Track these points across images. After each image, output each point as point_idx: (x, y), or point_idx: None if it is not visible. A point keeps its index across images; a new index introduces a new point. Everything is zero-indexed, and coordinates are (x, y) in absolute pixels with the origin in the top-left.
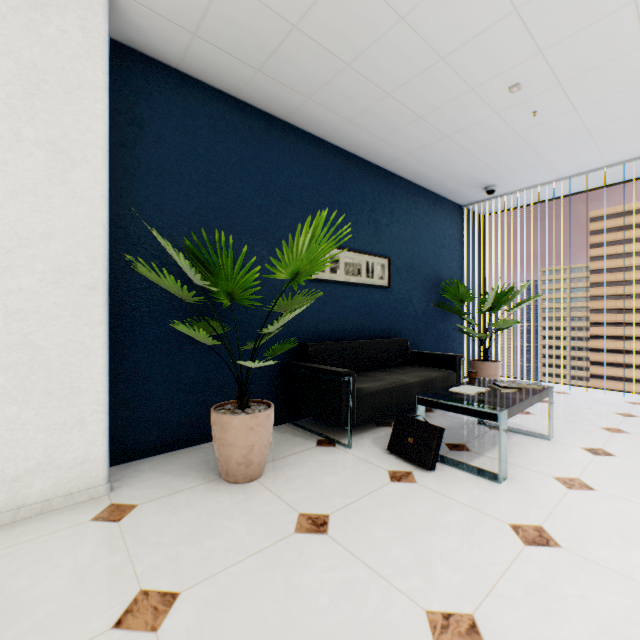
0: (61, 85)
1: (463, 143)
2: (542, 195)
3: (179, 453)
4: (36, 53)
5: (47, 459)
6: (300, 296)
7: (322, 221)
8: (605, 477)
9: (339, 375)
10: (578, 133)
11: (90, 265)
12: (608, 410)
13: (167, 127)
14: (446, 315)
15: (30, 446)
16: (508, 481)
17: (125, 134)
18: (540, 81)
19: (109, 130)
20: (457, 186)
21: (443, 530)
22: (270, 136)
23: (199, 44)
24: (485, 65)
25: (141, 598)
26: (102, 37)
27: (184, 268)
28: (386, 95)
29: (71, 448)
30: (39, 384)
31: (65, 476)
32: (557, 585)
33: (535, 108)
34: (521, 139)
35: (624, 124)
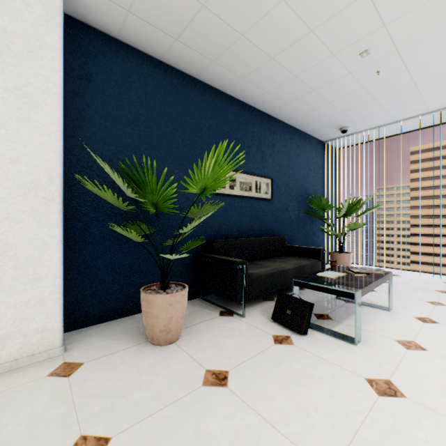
0: (26, 46)
1: (325, 95)
2: (381, 134)
3: (118, 321)
4: (6, 21)
5: (15, 329)
6: (207, 206)
7: (223, 149)
8: (433, 340)
9: (236, 264)
10: (409, 88)
11: (48, 182)
12: (430, 288)
13: (109, 81)
14: (312, 219)
15: (1, 319)
16: (362, 343)
17: (77, 85)
18: (383, 48)
19: (65, 82)
20: (320, 127)
21: (315, 383)
22: (185, 89)
23: (132, 19)
24: (343, 36)
25: (80, 442)
26: (58, 11)
27: (119, 184)
28: (270, 59)
29: (34, 320)
30: (9, 272)
31: (29, 341)
32: (406, 430)
33: (378, 69)
34: (367, 92)
35: (442, 81)
